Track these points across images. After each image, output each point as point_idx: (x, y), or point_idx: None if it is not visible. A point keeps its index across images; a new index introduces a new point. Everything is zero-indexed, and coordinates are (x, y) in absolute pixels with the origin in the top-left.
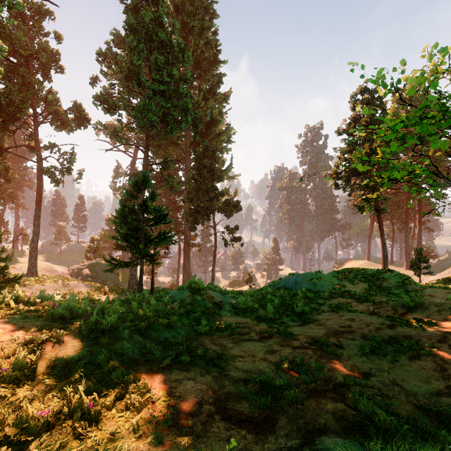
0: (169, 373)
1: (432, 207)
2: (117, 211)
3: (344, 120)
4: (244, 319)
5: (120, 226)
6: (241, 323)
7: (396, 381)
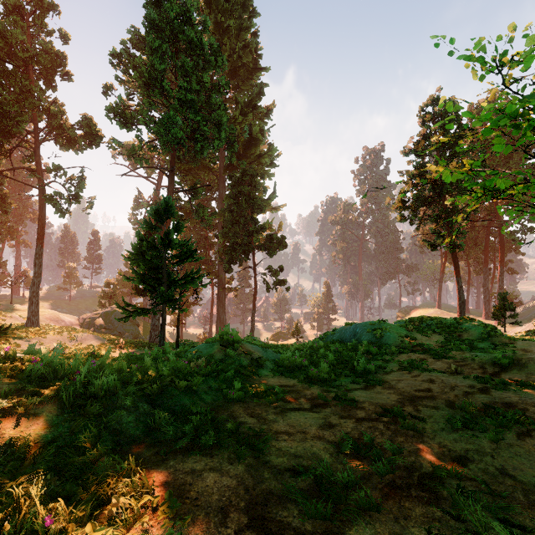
0: (183, 459)
1: (517, 244)
2: (133, 246)
3: (412, 138)
4: (290, 380)
5: (137, 265)
6: (286, 385)
7: (505, 470)
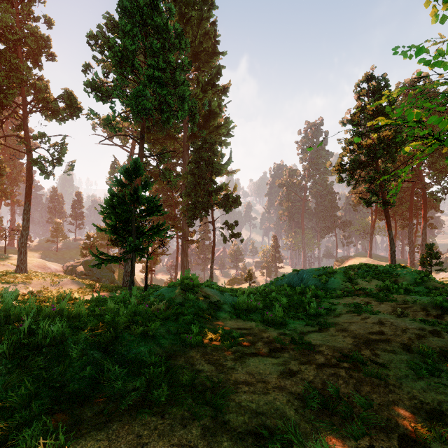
0: (129, 421)
1: (438, 202)
2: (105, 201)
3: (349, 110)
4: (247, 323)
5: (109, 218)
6: (243, 328)
7: None
